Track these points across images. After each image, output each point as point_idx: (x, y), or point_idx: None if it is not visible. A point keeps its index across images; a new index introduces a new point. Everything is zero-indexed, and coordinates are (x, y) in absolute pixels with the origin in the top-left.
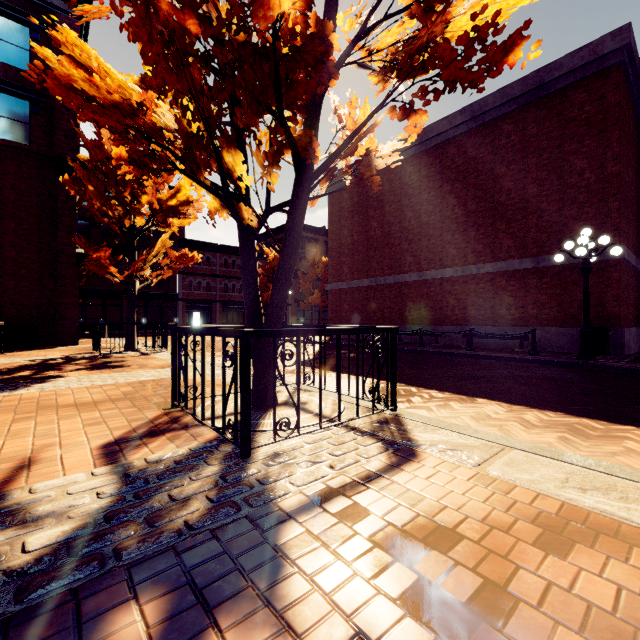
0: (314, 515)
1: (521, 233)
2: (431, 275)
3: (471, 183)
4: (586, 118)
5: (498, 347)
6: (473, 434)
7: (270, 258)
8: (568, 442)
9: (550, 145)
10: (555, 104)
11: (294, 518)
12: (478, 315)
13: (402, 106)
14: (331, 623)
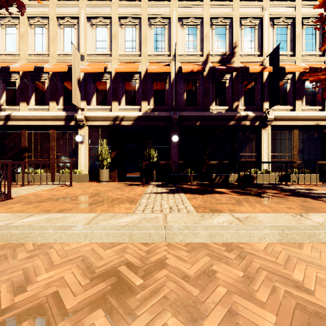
0: (315, 199)
1: None
2: None
3: None
4: None
5: None
6: None
7: None
8: None
9: None
10: None
11: (313, 198)
12: None
13: None
14: (284, 197)
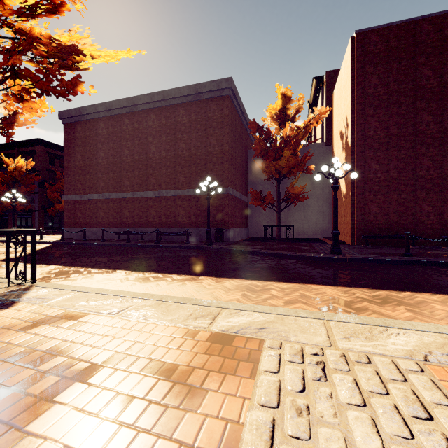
0: None
1: (189, 174)
2: (140, 195)
3: (163, 139)
4: (216, 118)
5: (177, 240)
6: (69, 289)
7: (10, 168)
8: (133, 286)
9: (201, 128)
10: (204, 106)
11: None
12: (167, 221)
13: (14, 95)
14: None
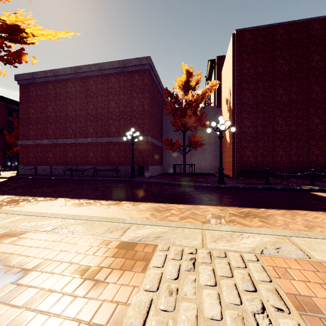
0: None
1: (118, 126)
2: (81, 141)
3: (99, 100)
4: (139, 86)
5: (110, 175)
6: (16, 213)
7: None
8: (69, 209)
9: (128, 92)
10: (129, 76)
11: None
12: (102, 161)
13: None
14: None
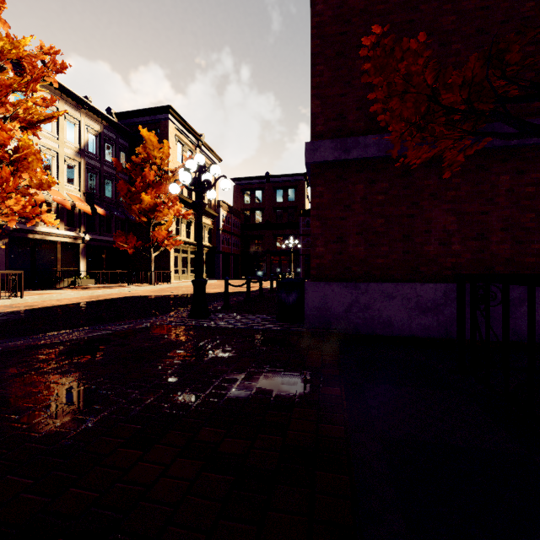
0: None
1: None
2: None
3: None
4: None
5: None
6: None
7: None
8: None
9: None
10: None
11: None
12: None
13: None
14: None
